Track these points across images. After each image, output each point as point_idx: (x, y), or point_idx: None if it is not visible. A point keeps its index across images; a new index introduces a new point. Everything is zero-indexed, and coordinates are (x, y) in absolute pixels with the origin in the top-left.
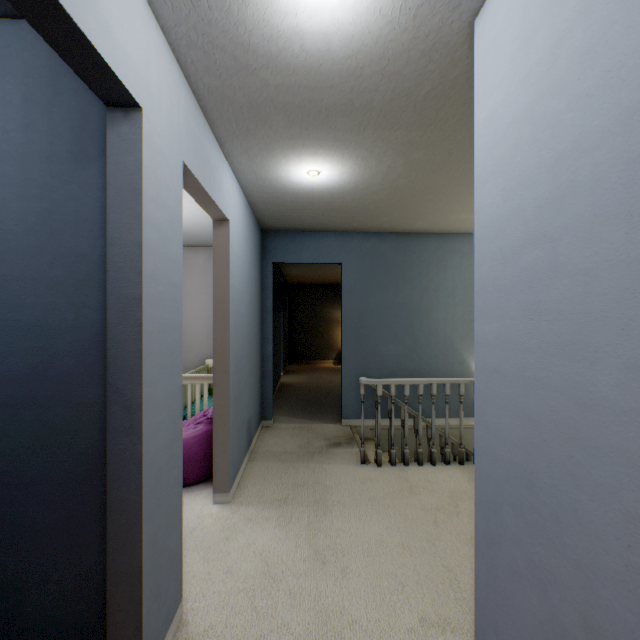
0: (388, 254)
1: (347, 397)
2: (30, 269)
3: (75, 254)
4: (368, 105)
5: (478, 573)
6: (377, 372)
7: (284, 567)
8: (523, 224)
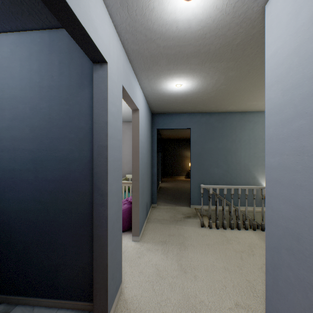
0: (214, 123)
1: (193, 194)
2: (61, 134)
3: (79, 127)
4: (207, 51)
5: (267, 283)
6: (208, 182)
7: (166, 272)
8: (293, 107)
